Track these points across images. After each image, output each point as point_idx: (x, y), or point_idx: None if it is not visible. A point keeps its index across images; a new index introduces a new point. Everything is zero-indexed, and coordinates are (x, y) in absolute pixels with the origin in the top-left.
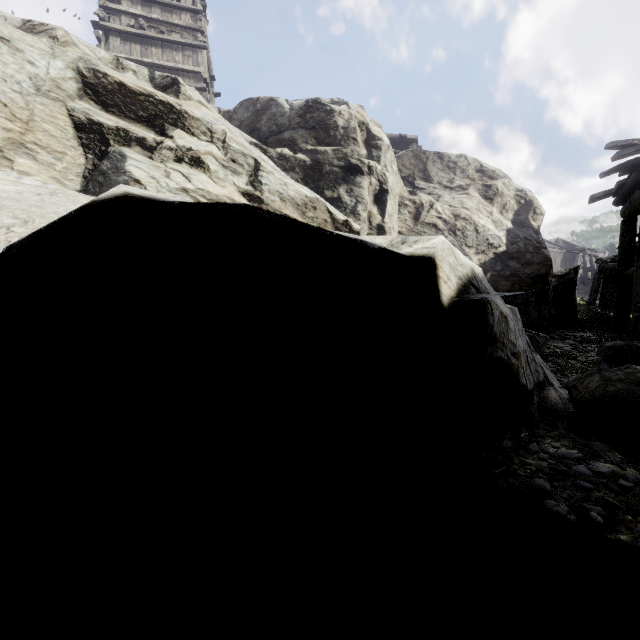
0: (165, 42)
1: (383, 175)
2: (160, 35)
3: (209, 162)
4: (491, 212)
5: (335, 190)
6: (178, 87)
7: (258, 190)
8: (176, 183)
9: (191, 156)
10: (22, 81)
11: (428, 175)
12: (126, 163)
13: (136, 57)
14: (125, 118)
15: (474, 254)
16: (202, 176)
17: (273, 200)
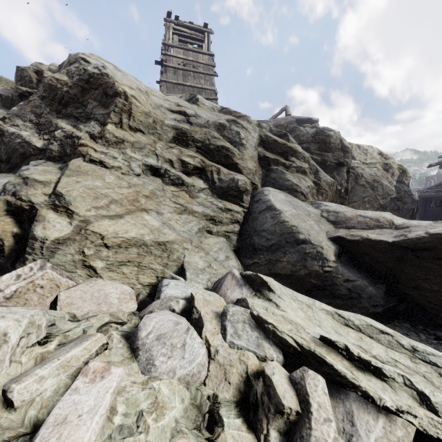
0: (195, 73)
1: (349, 165)
2: (193, 69)
3: (308, 172)
4: (388, 177)
5: (331, 173)
6: (288, 137)
7: (319, 181)
8: (306, 184)
9: (302, 170)
10: (253, 145)
11: (352, 156)
12: (286, 176)
13: (181, 82)
14: (272, 153)
15: (381, 199)
16: (307, 178)
17: (323, 184)
